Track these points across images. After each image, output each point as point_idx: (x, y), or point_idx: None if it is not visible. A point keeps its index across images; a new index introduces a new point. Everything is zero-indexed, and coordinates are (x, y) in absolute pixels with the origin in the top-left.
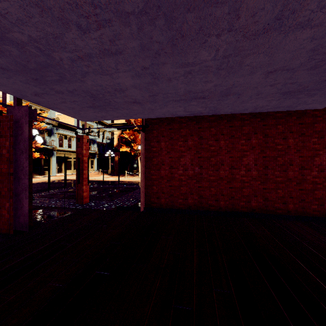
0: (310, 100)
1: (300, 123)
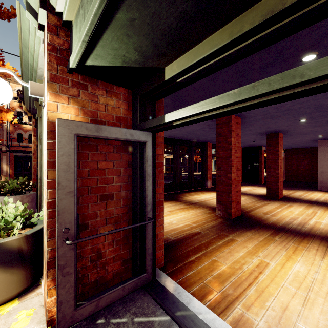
0: None
1: None
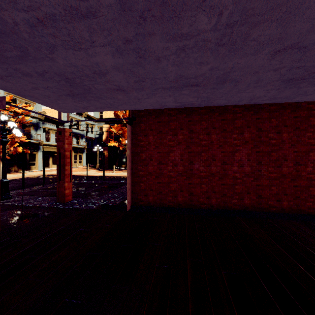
0: (312, 89)
1: (294, 116)
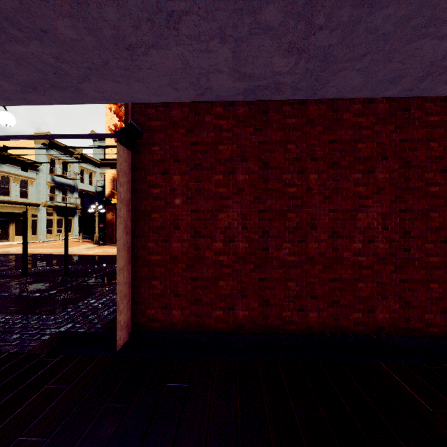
0: None
1: None
